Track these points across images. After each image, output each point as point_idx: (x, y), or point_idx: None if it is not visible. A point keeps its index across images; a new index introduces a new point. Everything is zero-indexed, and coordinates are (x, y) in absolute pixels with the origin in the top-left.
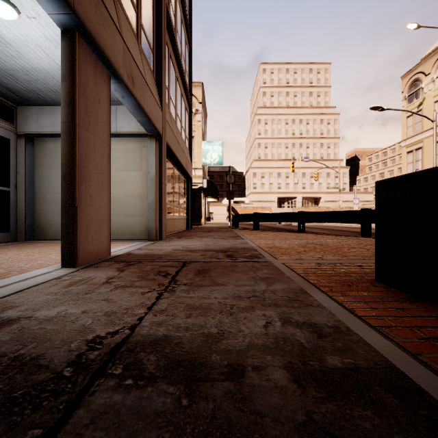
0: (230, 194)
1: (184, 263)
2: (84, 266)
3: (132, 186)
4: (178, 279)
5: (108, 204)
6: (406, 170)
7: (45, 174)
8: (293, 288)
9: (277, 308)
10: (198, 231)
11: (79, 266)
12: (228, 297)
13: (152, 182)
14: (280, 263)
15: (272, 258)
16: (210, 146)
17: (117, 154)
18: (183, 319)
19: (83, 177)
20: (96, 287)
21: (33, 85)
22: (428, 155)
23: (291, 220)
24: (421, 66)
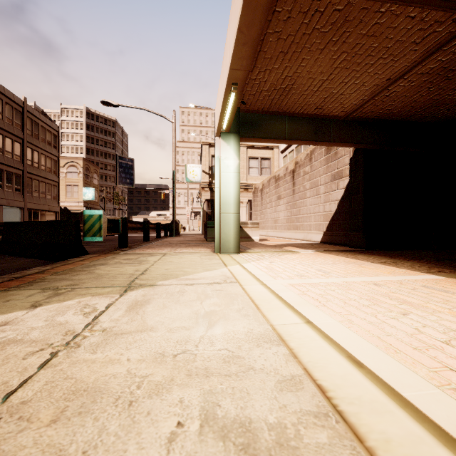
0: None
1: None
2: None
3: (16, 220)
4: None
5: None
6: None
7: None
8: None
9: None
10: None
11: None
12: None
13: (20, 219)
14: None
15: None
16: (87, 190)
17: (12, 212)
18: None
19: None
20: None
21: None
22: None
23: None
24: None
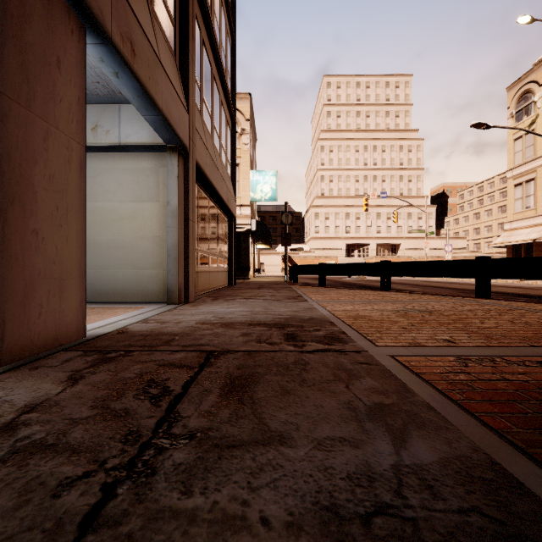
0: (286, 238)
1: (208, 355)
2: (14, 365)
3: (144, 224)
4: (180, 412)
5: (81, 248)
6: (513, 208)
7: None
8: (466, 457)
9: None
10: (244, 288)
11: (2, 365)
12: (304, 514)
13: (173, 217)
14: (387, 357)
15: (366, 342)
16: (260, 176)
17: (122, 176)
18: None
19: (16, 195)
20: None
21: None
22: None
23: (371, 273)
24: (533, 74)
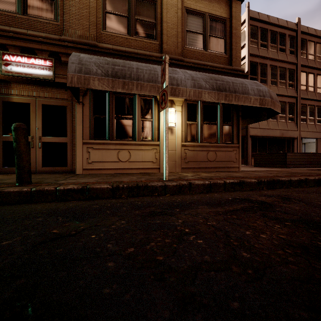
0: None
1: None
2: None
3: None
4: None
5: None
6: None
7: (307, 150)
8: None
9: None
10: None
11: None
12: None
13: None
14: None
15: None
16: None
17: None
18: None
19: None
20: None
21: None
22: None
23: None
24: None
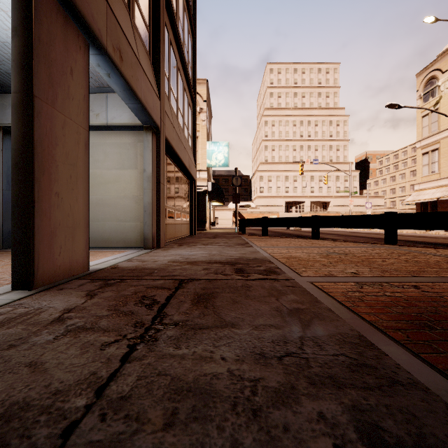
0: (236, 197)
1: (180, 281)
2: (45, 287)
3: (126, 186)
4: (167, 313)
5: (86, 206)
6: (421, 173)
7: None
8: (345, 333)
9: (340, 393)
10: (202, 237)
11: (37, 288)
12: (245, 356)
13: (149, 181)
14: (307, 283)
15: (294, 274)
16: (215, 146)
17: (108, 149)
18: (157, 435)
19: (45, 168)
20: (37, 329)
21: (6, 66)
22: (445, 156)
23: (304, 225)
24: (437, 63)
